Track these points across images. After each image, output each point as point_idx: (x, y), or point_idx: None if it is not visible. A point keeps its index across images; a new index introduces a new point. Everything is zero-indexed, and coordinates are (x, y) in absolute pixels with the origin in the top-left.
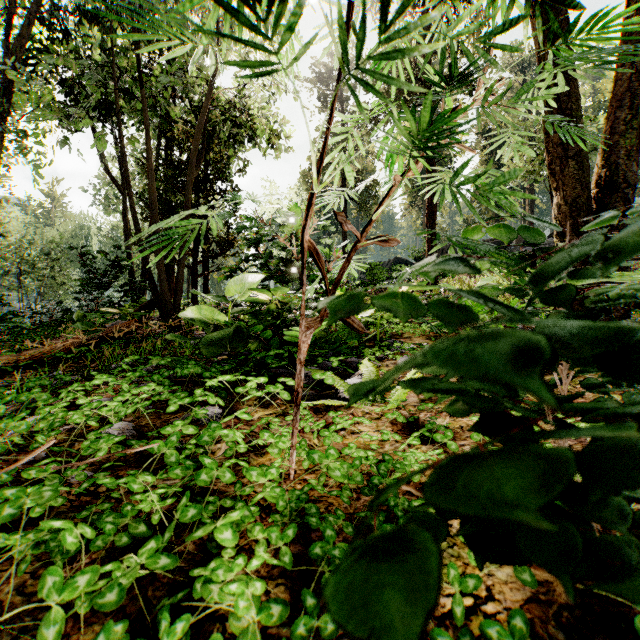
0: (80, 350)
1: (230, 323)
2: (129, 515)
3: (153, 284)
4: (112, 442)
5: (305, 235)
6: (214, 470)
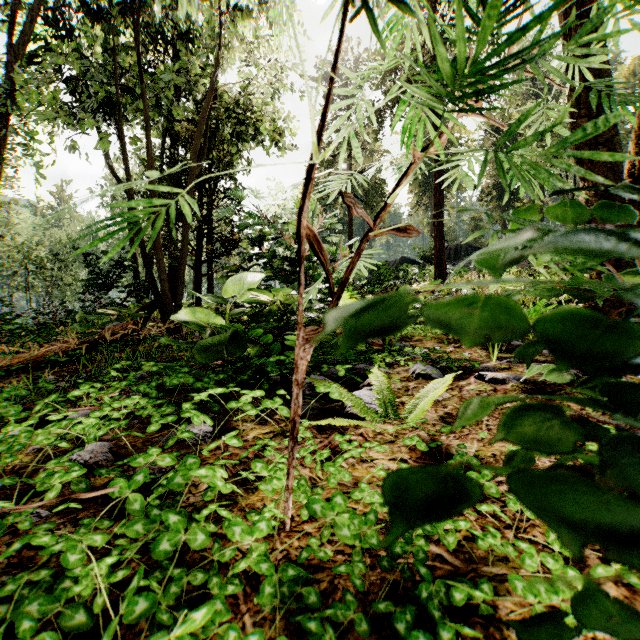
0: (76, 353)
1: (227, 327)
2: (63, 597)
3: (154, 284)
4: (67, 479)
5: (303, 219)
6: (181, 533)
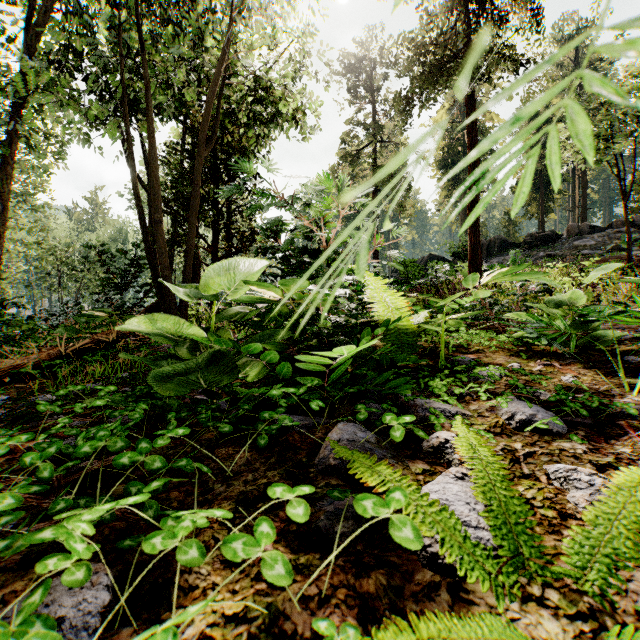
0: (54, 363)
1: (203, 340)
2: None
3: (158, 282)
4: None
5: None
6: None
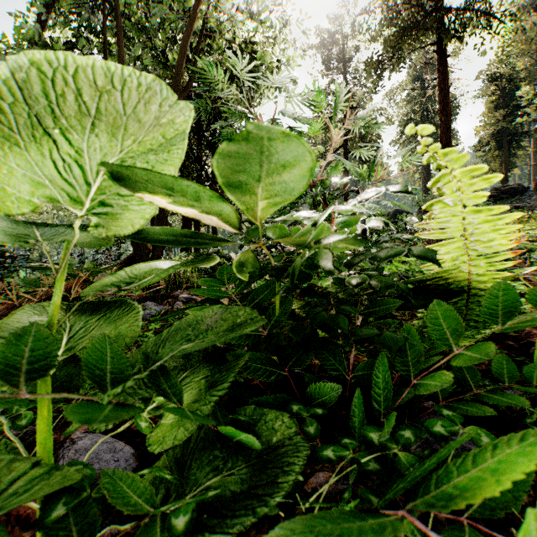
0: None
1: None
2: None
3: None
4: None
5: None
6: None
